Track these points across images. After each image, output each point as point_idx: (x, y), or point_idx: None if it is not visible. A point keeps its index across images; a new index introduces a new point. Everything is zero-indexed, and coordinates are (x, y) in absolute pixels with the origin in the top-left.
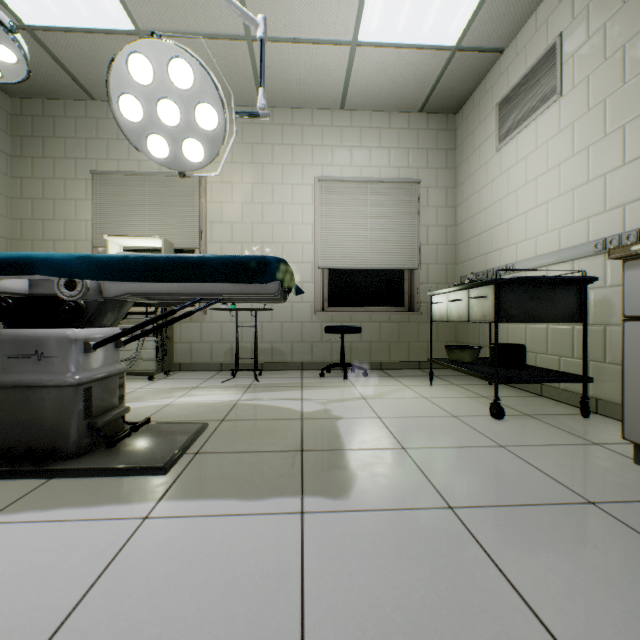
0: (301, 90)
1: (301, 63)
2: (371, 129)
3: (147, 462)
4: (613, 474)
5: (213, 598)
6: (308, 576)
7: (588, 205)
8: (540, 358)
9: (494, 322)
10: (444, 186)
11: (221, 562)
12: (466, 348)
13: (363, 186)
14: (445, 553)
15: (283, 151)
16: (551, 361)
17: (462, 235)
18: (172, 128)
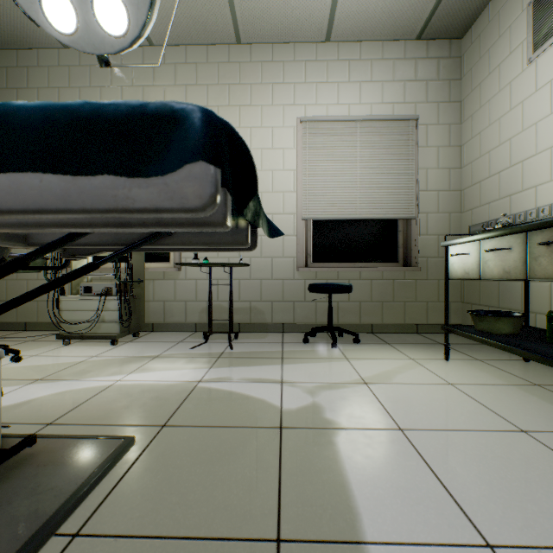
0: (282, 16)
1: None
2: (361, 62)
3: None
4: None
5: None
6: None
7: None
8: None
9: None
10: (446, 123)
11: None
12: (507, 316)
13: (352, 126)
14: None
15: (262, 91)
16: None
17: (470, 177)
18: None
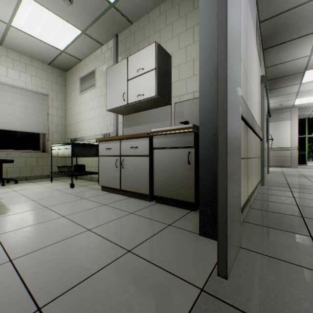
0: None
1: None
2: (21, 62)
3: None
4: (95, 193)
5: None
6: None
7: (102, 123)
8: (92, 168)
9: (71, 157)
10: (61, 100)
11: None
12: (65, 166)
13: (15, 89)
14: (41, 213)
15: None
16: (94, 169)
17: (68, 122)
18: None
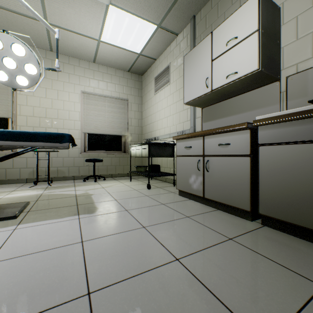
0: (74, 50)
1: (74, 40)
2: (107, 74)
3: (6, 215)
4: (172, 198)
5: (52, 237)
6: (82, 228)
7: (176, 120)
8: (166, 169)
9: (148, 157)
10: (138, 103)
11: (52, 231)
12: (142, 166)
13: (104, 98)
14: (122, 218)
15: (64, 75)
16: (168, 170)
17: (144, 123)
18: (11, 69)
